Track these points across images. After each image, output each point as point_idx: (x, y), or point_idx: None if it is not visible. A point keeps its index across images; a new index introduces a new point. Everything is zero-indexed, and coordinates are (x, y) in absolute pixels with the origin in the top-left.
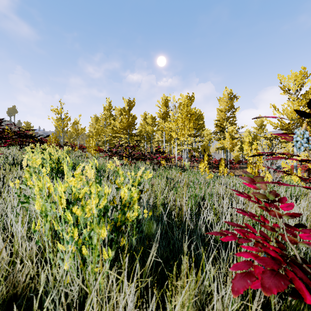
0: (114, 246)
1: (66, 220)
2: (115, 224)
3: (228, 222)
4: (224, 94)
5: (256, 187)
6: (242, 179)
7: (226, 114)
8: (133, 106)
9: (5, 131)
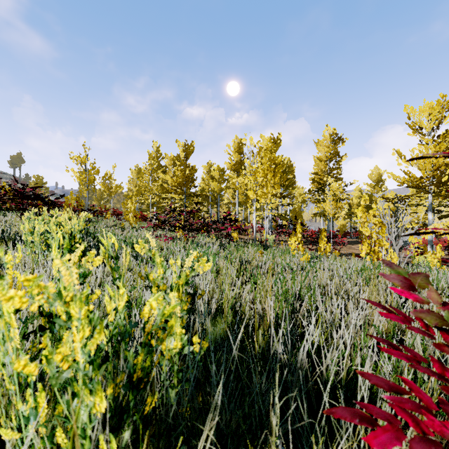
0: (131, 419)
1: (22, 374)
2: (130, 379)
3: (366, 375)
4: (324, 135)
5: (420, 298)
6: (386, 278)
7: (328, 164)
8: (191, 153)
9: (2, 190)
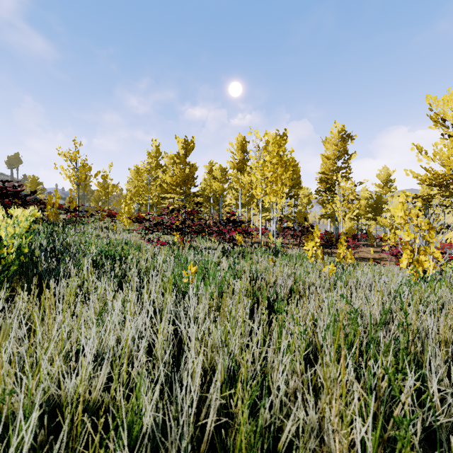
0: None
1: None
2: None
3: None
4: (332, 132)
5: None
6: None
7: (336, 163)
8: (192, 150)
9: None
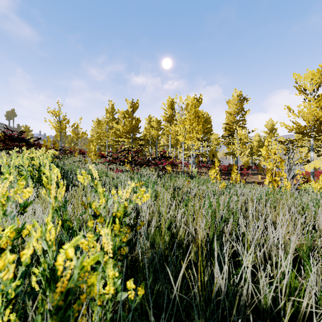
0: None
1: None
2: None
3: None
4: (233, 96)
5: None
6: None
7: (236, 117)
8: (137, 108)
9: None
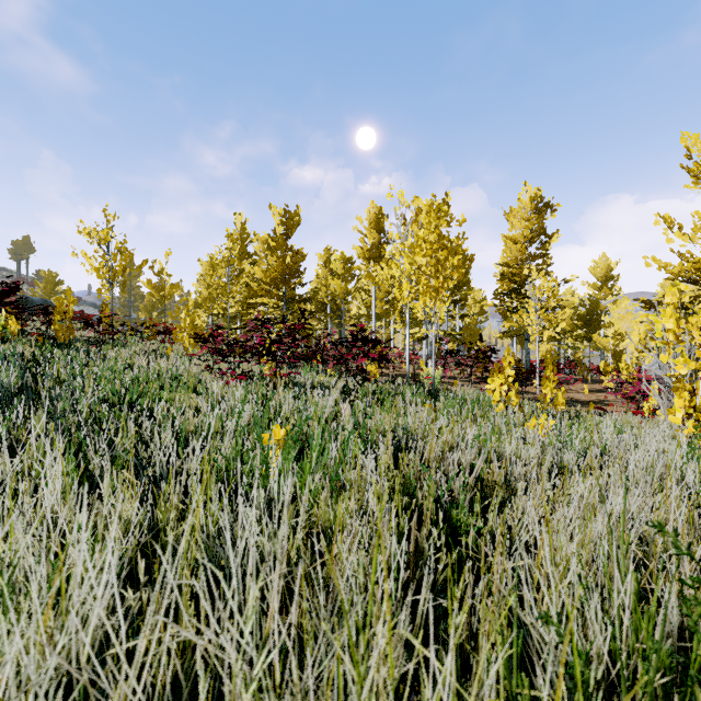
0: None
1: None
2: None
3: None
4: (521, 200)
5: None
6: None
7: (527, 249)
8: (296, 227)
9: None
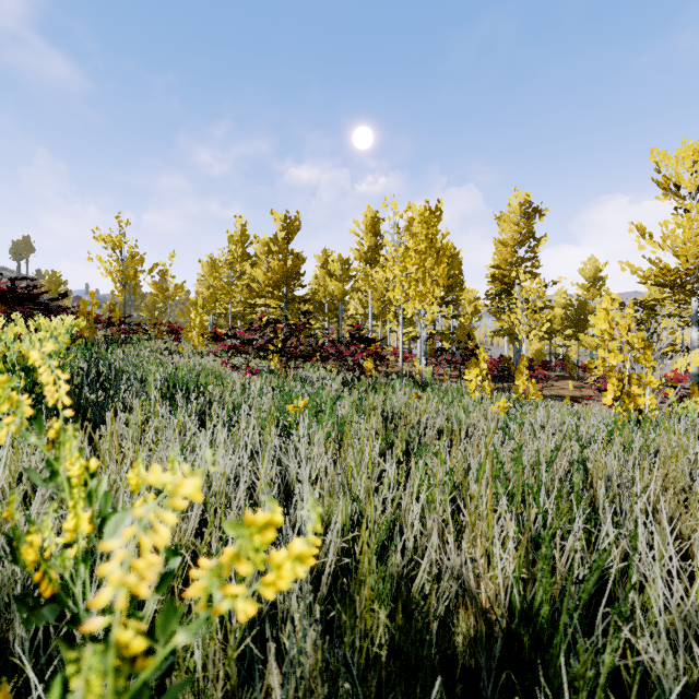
0: None
1: None
2: None
3: None
4: (511, 205)
5: None
6: None
7: (516, 252)
8: (296, 232)
9: None
